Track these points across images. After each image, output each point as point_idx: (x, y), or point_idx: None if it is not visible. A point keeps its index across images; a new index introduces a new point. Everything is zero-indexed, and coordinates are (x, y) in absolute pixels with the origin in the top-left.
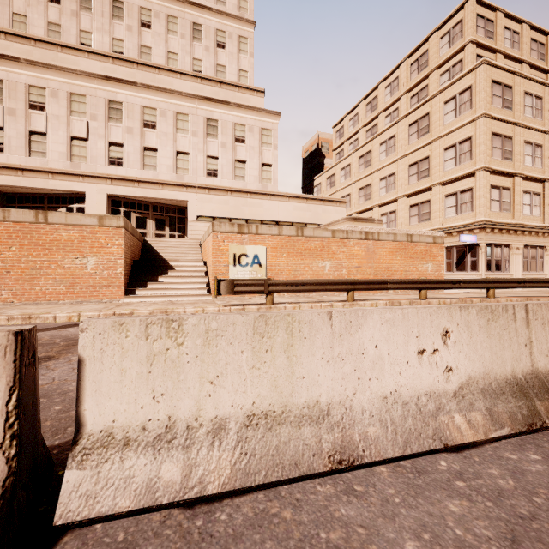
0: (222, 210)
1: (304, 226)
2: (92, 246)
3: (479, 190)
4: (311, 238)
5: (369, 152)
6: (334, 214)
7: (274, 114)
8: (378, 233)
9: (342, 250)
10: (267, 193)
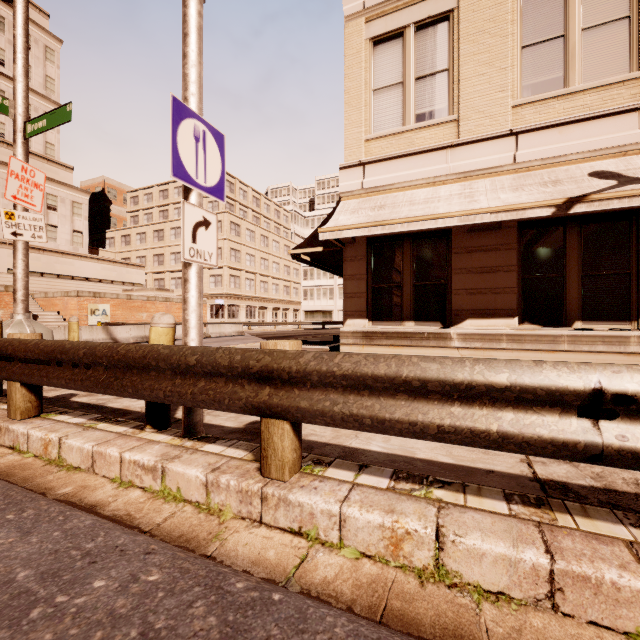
0: (34, 265)
1: (111, 282)
2: (1, 304)
3: (225, 277)
4: (136, 300)
5: (162, 230)
6: (136, 275)
7: (85, 192)
8: (173, 298)
9: (153, 307)
10: (78, 254)
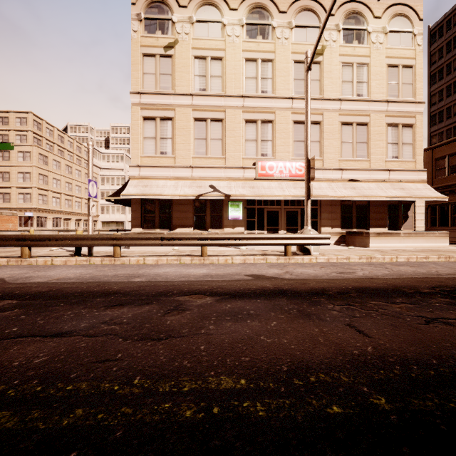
0: None
1: None
2: None
3: (34, 195)
4: None
5: None
6: None
7: None
8: None
9: None
10: None
